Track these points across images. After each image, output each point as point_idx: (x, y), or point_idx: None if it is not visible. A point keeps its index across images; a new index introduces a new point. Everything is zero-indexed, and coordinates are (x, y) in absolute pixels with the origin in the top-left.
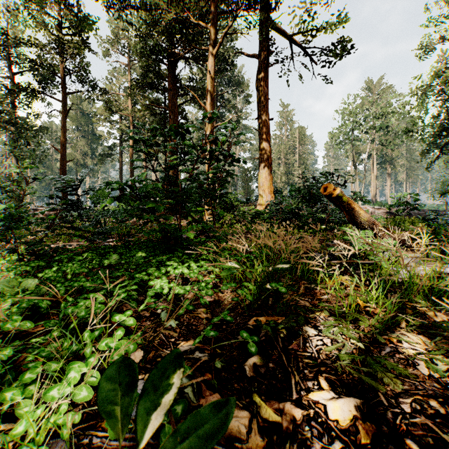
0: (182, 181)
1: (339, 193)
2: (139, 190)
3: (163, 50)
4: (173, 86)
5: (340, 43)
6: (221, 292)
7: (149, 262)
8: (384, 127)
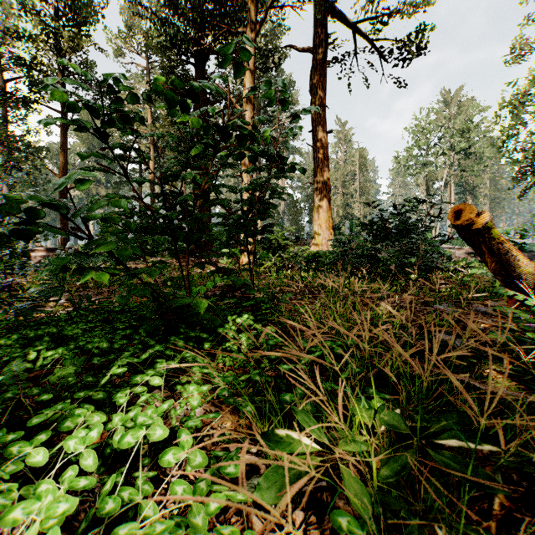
0: (186, 197)
1: (487, 222)
2: (80, 211)
3: (187, 42)
4: (202, 91)
5: (421, 31)
6: (258, 507)
7: (110, 364)
8: (465, 148)
